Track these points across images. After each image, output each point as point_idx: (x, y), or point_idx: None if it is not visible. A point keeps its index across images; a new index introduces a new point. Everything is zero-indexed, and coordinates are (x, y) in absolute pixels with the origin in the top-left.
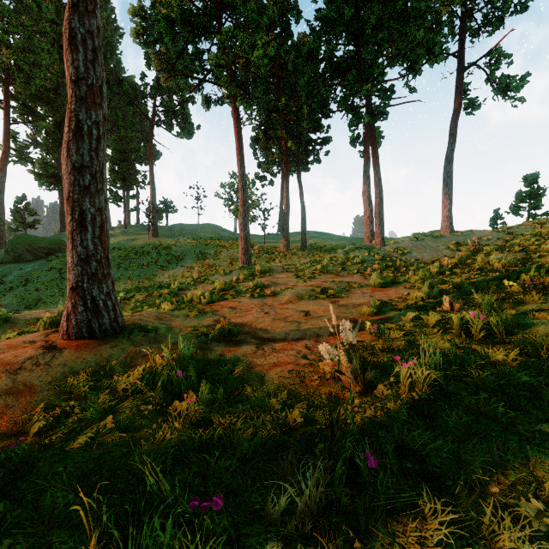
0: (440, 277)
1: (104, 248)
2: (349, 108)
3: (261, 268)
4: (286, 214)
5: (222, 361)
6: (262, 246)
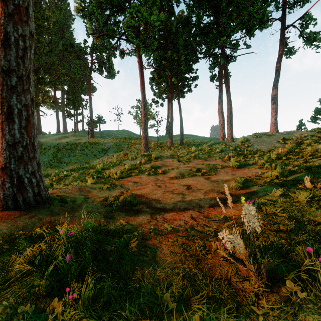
0: (279, 161)
1: (30, 136)
2: (211, 54)
3: (155, 156)
4: (171, 123)
5: (120, 232)
6: (156, 143)
